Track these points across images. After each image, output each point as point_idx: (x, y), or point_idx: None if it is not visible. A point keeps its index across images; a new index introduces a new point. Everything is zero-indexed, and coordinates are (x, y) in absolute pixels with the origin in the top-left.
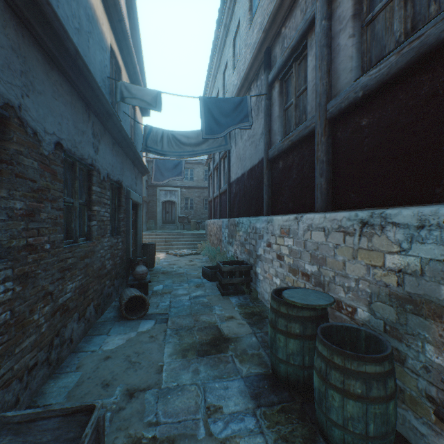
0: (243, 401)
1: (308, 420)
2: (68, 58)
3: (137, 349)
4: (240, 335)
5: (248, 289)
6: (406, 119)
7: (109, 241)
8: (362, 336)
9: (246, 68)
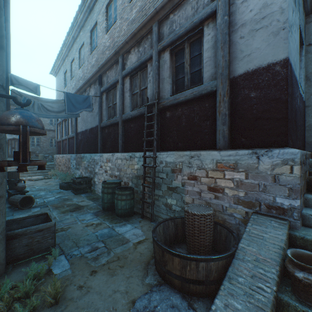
0: (93, 216)
1: (113, 215)
2: None
3: None
4: (89, 204)
5: (90, 190)
6: (139, 129)
7: None
8: (129, 188)
9: (89, 77)
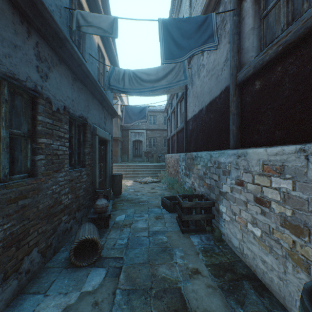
0: None
1: None
2: None
3: None
4: None
5: (210, 227)
6: None
7: (68, 175)
8: None
9: None
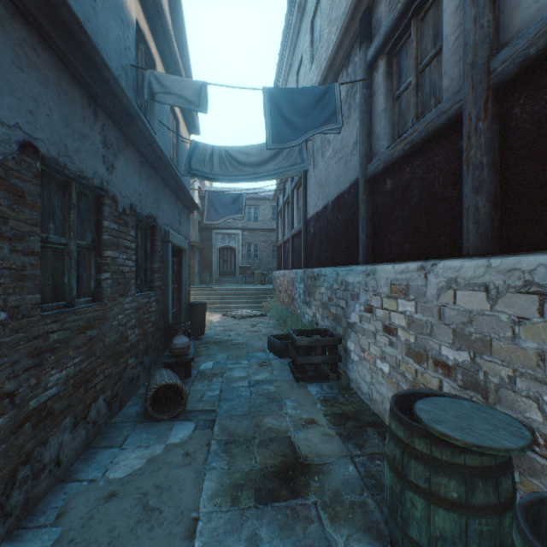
0: None
1: None
2: (42, 2)
3: (160, 480)
4: (327, 459)
5: (335, 373)
6: None
7: (135, 302)
8: None
9: (331, 50)
